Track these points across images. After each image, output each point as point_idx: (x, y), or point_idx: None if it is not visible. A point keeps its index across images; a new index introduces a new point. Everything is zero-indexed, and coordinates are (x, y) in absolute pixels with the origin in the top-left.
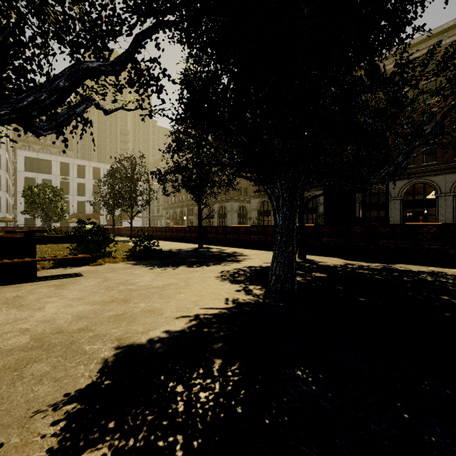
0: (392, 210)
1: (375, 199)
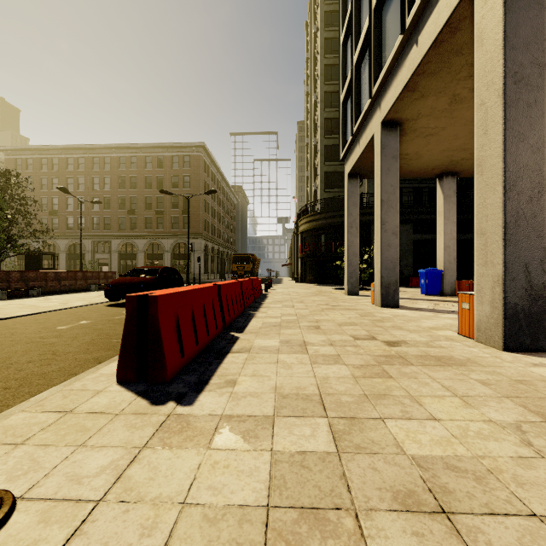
0: (140, 260)
1: (150, 249)
